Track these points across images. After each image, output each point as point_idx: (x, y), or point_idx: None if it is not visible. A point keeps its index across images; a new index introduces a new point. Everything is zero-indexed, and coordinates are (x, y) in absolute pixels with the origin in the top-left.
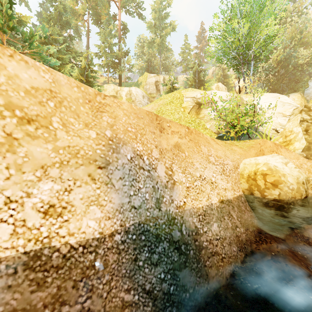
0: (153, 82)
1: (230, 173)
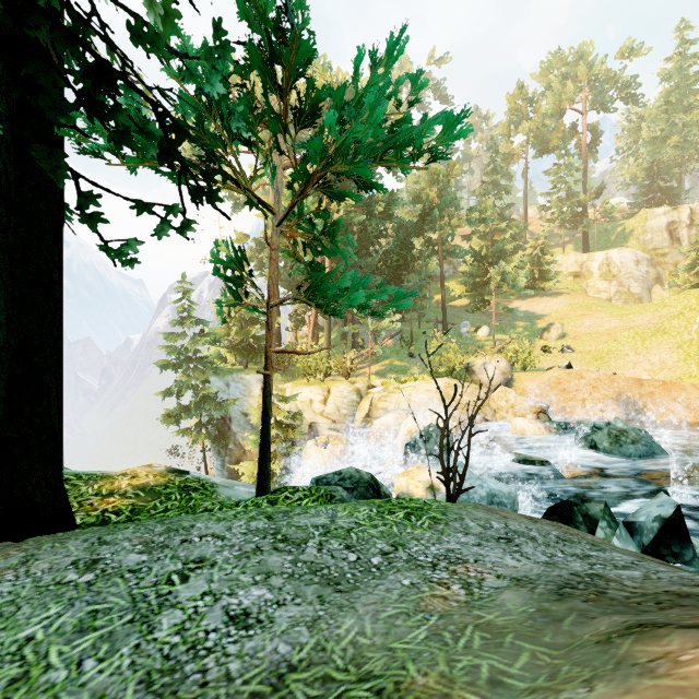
0: (661, 226)
1: (695, 409)
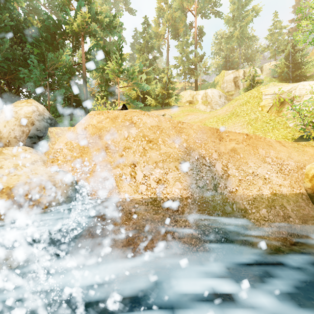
0: (231, 79)
1: (290, 172)
